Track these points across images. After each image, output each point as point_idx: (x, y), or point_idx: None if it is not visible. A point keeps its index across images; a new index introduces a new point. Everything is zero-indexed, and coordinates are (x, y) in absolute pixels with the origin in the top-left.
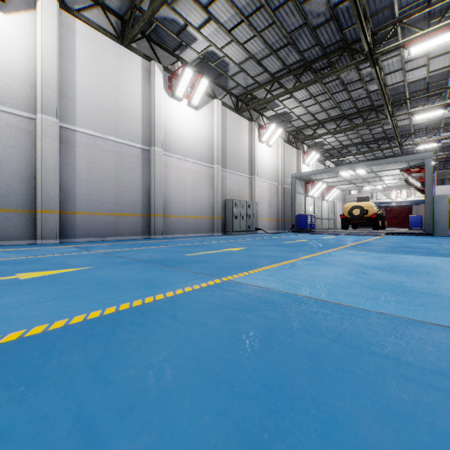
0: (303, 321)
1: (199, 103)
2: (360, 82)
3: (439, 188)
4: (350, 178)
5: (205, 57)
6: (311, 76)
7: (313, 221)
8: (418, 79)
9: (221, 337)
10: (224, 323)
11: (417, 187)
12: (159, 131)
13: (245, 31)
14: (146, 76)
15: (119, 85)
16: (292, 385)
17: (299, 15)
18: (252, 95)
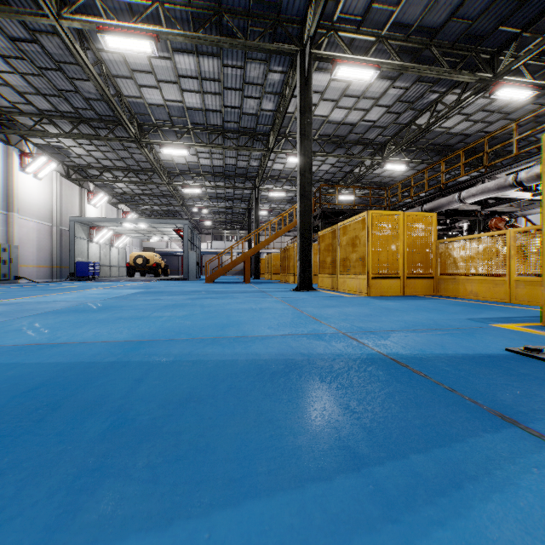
0: (36, 303)
1: None
2: (139, 150)
3: (215, 243)
4: (136, 229)
5: None
6: (90, 129)
7: (98, 268)
8: (182, 163)
9: (2, 307)
10: (2, 306)
11: None
12: None
13: (0, 63)
14: None
15: None
16: (26, 307)
17: (70, 83)
18: (10, 118)
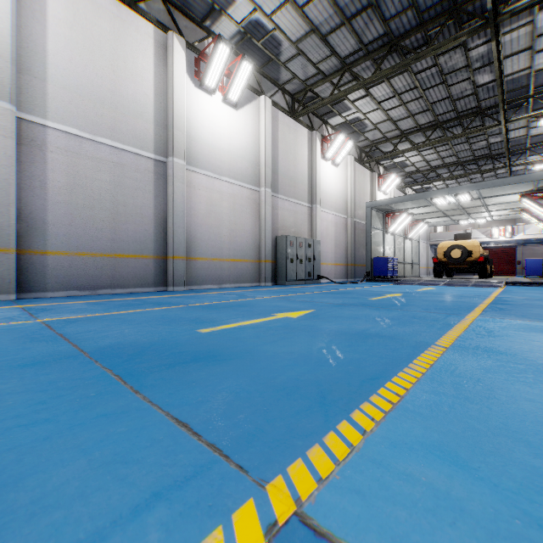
0: None
1: (239, 99)
2: (466, 71)
3: None
4: (446, 207)
5: (248, 31)
6: (398, 62)
7: (396, 266)
8: None
9: None
10: None
11: (538, 219)
12: (181, 134)
13: None
14: (161, 54)
15: (118, 63)
16: None
17: None
18: (313, 92)
